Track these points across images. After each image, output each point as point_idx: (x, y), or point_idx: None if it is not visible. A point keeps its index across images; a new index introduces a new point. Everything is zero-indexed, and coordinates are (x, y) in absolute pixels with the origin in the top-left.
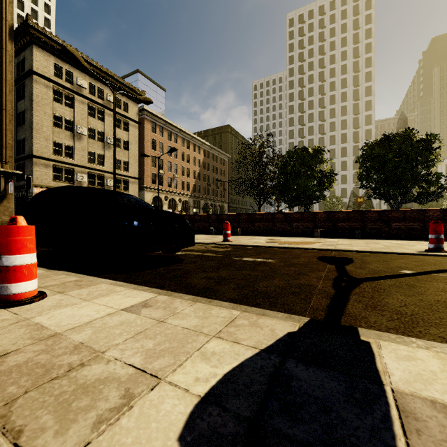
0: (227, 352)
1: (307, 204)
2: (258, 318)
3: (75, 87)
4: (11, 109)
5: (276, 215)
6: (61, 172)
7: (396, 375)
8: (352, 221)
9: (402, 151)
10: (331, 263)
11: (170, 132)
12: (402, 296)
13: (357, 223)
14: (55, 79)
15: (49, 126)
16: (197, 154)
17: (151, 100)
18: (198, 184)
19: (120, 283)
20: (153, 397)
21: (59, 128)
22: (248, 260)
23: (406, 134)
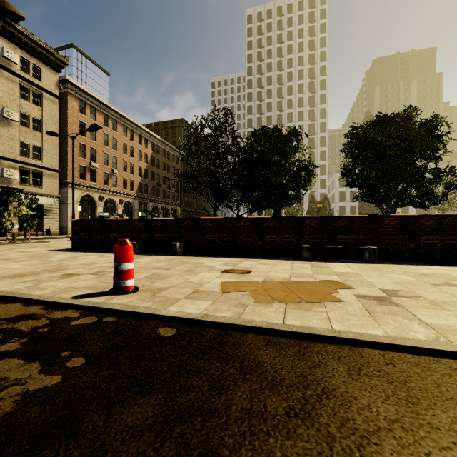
0: None
1: (278, 207)
2: None
3: None
4: None
5: (240, 221)
6: None
7: None
8: (359, 233)
9: (404, 137)
10: None
11: (107, 116)
12: None
13: (367, 236)
14: None
15: None
16: (143, 147)
17: (20, 13)
18: (145, 182)
19: None
20: None
21: None
22: None
23: (409, 113)
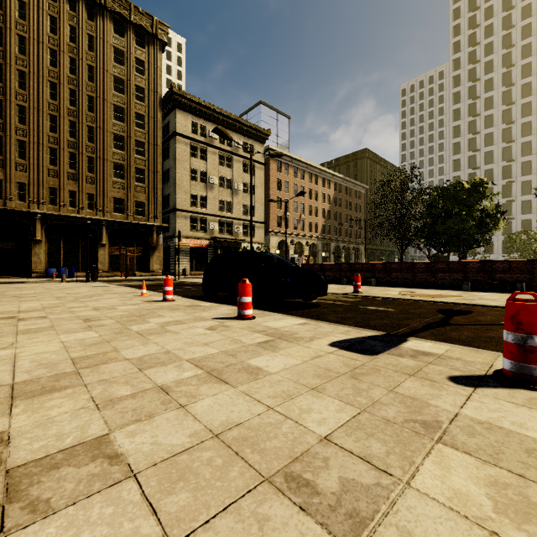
0: (344, 336)
1: (463, 250)
2: (361, 331)
3: (207, 140)
4: (160, 170)
5: (417, 265)
6: (197, 222)
7: (407, 345)
8: (515, 273)
9: None
10: (444, 314)
11: (296, 168)
12: (467, 333)
13: (523, 275)
14: (192, 135)
15: (187, 181)
16: (326, 189)
17: (283, 153)
18: (328, 223)
19: (286, 315)
20: (319, 340)
21: (195, 181)
22: (371, 308)
23: None
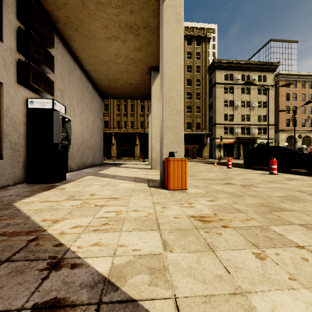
0: None
1: None
2: None
3: (234, 81)
4: (208, 104)
5: None
6: (227, 129)
7: None
8: None
9: None
10: None
11: (304, 81)
12: None
13: None
14: (224, 82)
15: (222, 107)
16: None
17: (291, 83)
18: None
19: (296, 175)
20: None
21: (226, 107)
22: None
23: None
